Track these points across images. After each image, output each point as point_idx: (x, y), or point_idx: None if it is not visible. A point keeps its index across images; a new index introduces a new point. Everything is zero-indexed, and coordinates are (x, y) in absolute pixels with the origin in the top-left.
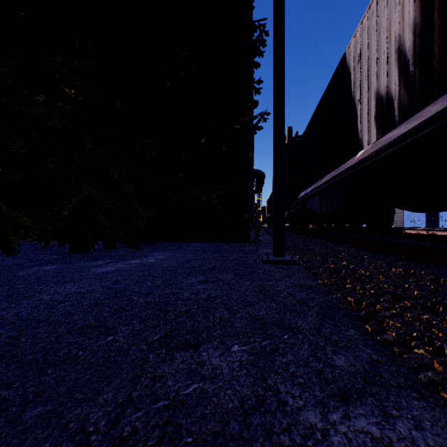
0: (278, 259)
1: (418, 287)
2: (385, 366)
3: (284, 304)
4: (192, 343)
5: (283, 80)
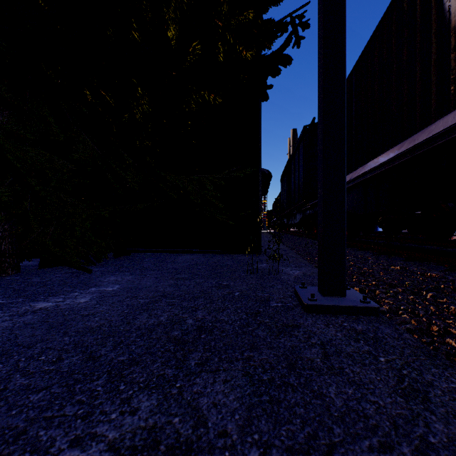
0: (336, 304)
1: None
2: None
3: None
4: None
5: None
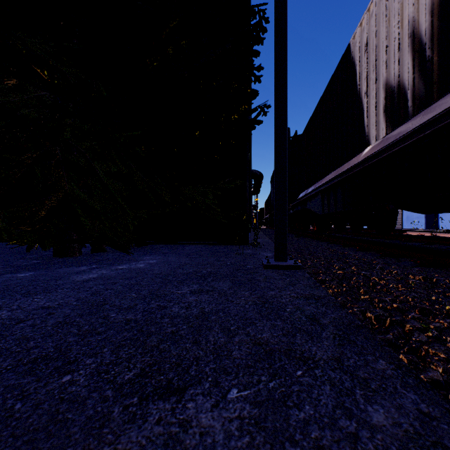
0: (280, 264)
1: (449, 300)
2: (444, 425)
3: (292, 321)
4: (175, 386)
5: (285, 69)
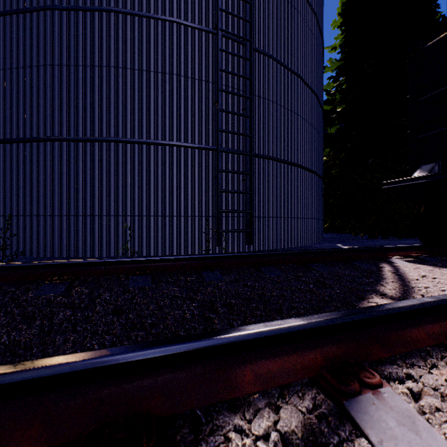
0: None
1: None
2: None
3: None
4: None
5: None
